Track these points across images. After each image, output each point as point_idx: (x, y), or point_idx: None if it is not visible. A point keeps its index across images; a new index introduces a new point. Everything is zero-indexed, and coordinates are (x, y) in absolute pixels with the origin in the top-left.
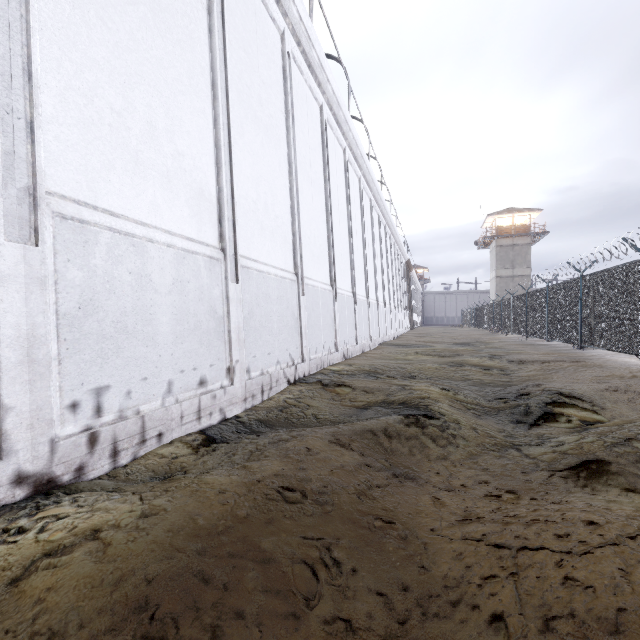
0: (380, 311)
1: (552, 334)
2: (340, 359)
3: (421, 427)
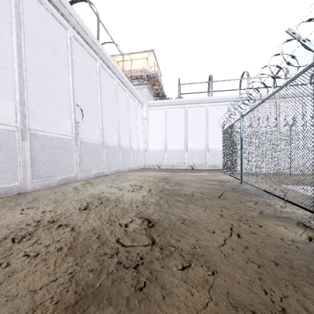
0: None
1: None
2: None
3: None
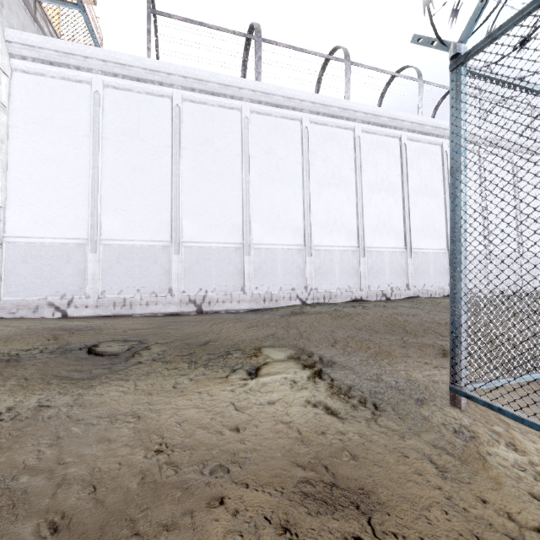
0: None
1: None
2: None
3: None
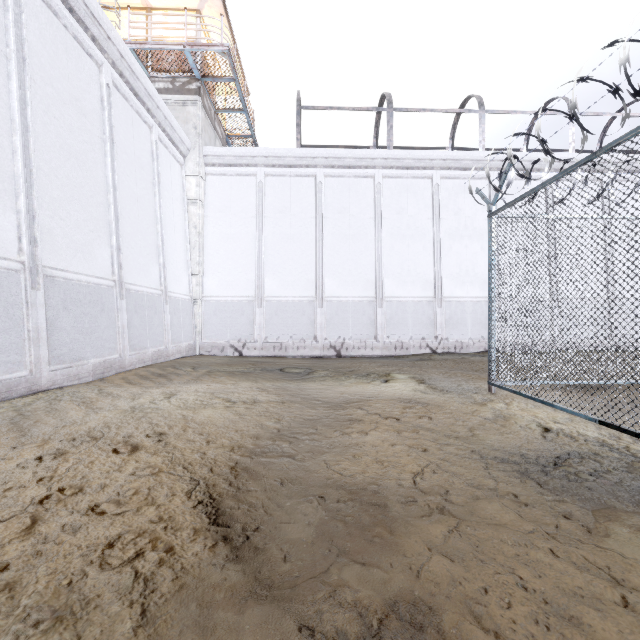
0: None
1: None
2: None
3: None
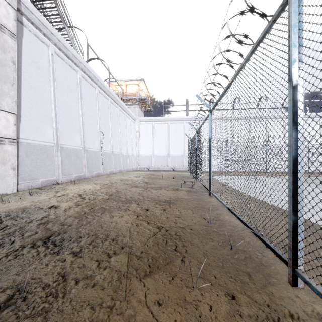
0: None
1: None
2: None
3: None
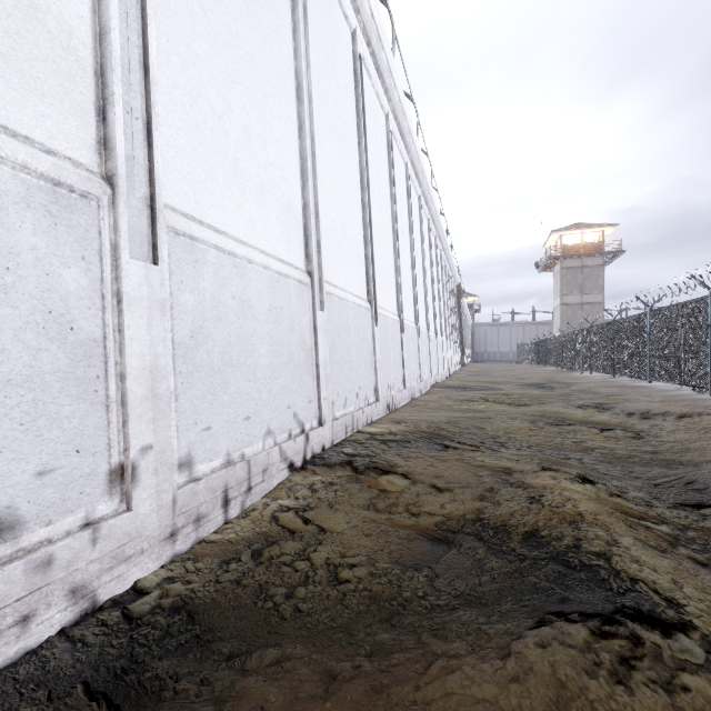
0: (431, 343)
1: (658, 373)
2: (382, 412)
3: (661, 685)
